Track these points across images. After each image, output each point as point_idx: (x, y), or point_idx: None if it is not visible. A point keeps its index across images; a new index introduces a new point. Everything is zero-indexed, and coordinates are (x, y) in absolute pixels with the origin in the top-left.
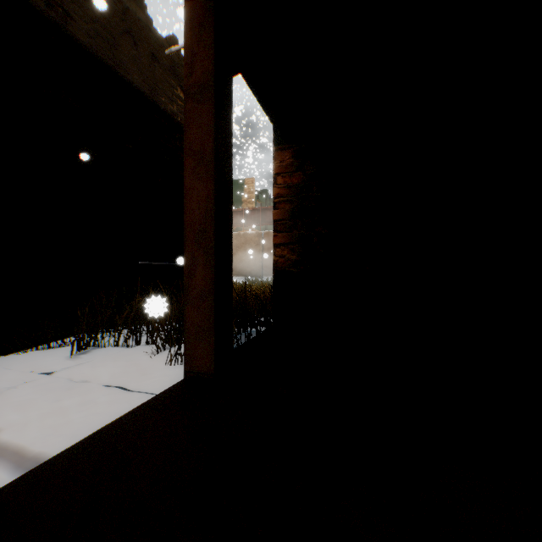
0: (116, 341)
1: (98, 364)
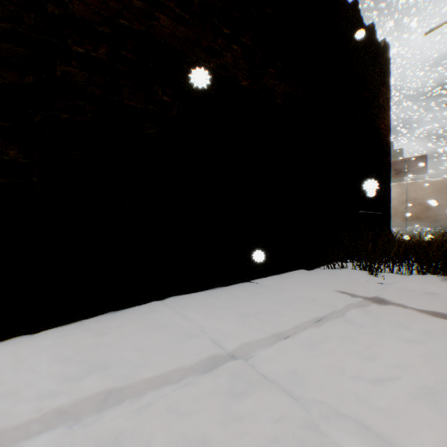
0: (389, 269)
1: (409, 283)
